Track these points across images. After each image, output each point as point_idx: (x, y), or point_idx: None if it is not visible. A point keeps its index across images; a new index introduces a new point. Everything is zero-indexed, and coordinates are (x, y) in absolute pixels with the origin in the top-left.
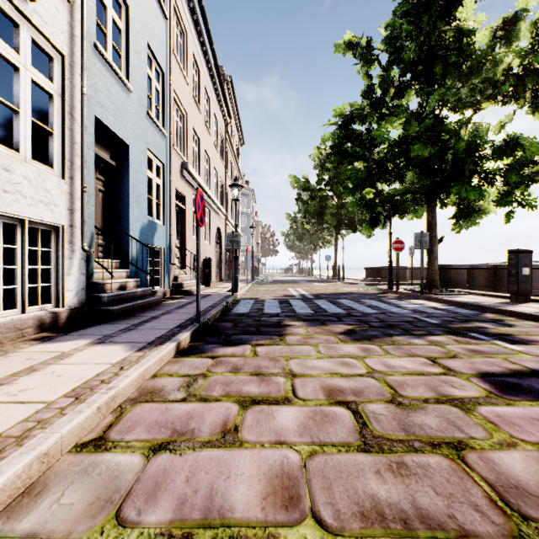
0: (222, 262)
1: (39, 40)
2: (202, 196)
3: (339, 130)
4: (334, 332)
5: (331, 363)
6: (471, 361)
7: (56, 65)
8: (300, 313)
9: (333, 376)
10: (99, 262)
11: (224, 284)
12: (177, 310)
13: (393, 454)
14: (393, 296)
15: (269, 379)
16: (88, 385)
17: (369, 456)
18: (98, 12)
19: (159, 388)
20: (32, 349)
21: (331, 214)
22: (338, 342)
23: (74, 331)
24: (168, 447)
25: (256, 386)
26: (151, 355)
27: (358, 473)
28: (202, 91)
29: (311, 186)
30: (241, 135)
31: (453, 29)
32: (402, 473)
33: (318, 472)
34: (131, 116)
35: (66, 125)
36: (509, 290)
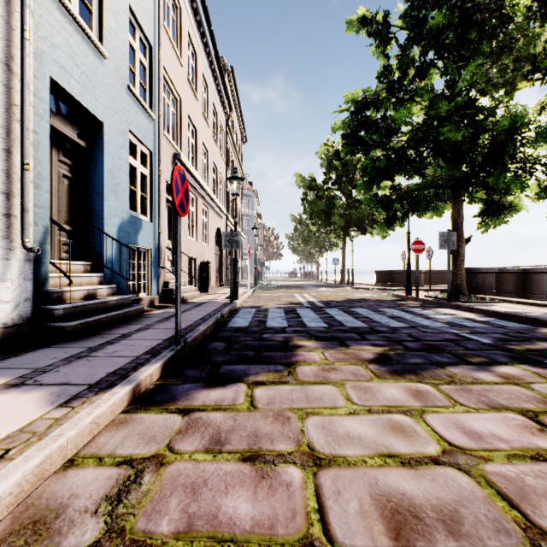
0: (223, 265)
1: None
2: (183, 176)
3: (352, 117)
4: (362, 358)
5: (374, 426)
6: None
7: None
8: (311, 328)
9: (387, 465)
10: (60, 264)
11: (224, 289)
12: (158, 324)
13: None
14: (414, 303)
15: (274, 473)
16: None
17: None
18: None
19: (60, 505)
20: None
21: (339, 214)
22: (372, 378)
23: None
24: None
25: (248, 499)
26: (73, 419)
27: None
28: (199, 77)
29: (317, 185)
30: (243, 131)
31: None
32: None
33: None
34: (106, 88)
35: None
36: None
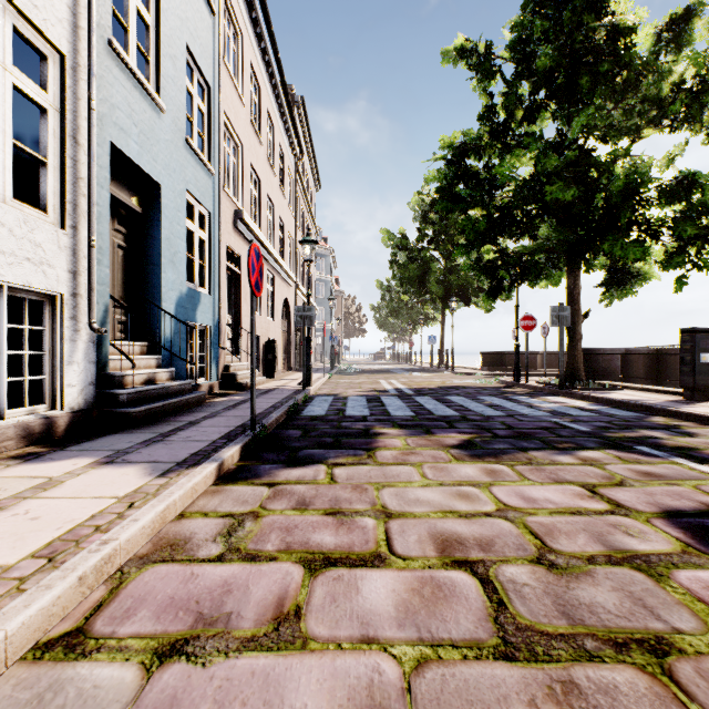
0: (291, 345)
1: (25, 29)
2: (258, 253)
3: (448, 166)
4: (445, 444)
5: (443, 494)
6: (647, 491)
7: (52, 67)
8: (396, 416)
9: (446, 517)
10: (118, 345)
11: (293, 374)
12: (225, 412)
13: (554, 664)
14: (522, 391)
15: (352, 521)
16: (74, 535)
17: (514, 669)
18: (121, 5)
19: (185, 537)
20: (6, 474)
21: (436, 281)
22: (450, 460)
23: (75, 444)
24: (186, 650)
25: (332, 534)
26: (177, 484)
27: (499, 705)
28: (264, 115)
29: (409, 244)
30: (316, 176)
31: (606, 26)
32: (573, 705)
33: (432, 704)
34: (164, 145)
35: (66, 152)
36: (682, 384)
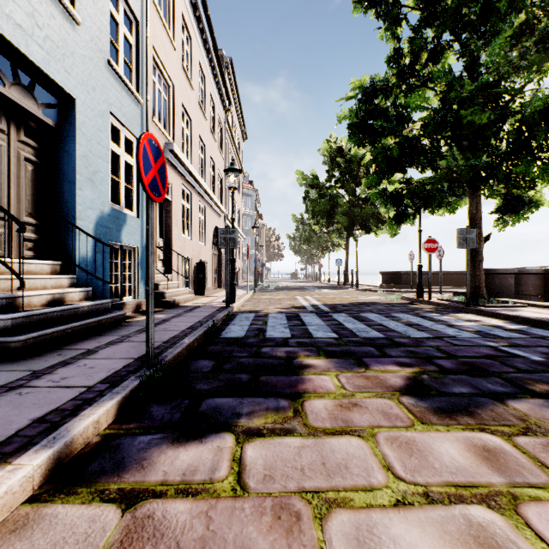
0: (221, 266)
1: None
2: (158, 148)
3: (359, 105)
4: (389, 386)
5: (447, 539)
6: None
7: None
8: (318, 339)
9: None
10: (18, 263)
11: (222, 291)
12: (137, 335)
13: None
14: (428, 307)
15: None
16: None
17: None
18: None
19: None
20: None
21: (343, 213)
22: (412, 422)
23: None
24: None
25: None
26: None
27: None
28: (195, 64)
29: (320, 183)
30: (243, 128)
31: None
32: None
33: None
34: (80, 59)
35: None
36: None
